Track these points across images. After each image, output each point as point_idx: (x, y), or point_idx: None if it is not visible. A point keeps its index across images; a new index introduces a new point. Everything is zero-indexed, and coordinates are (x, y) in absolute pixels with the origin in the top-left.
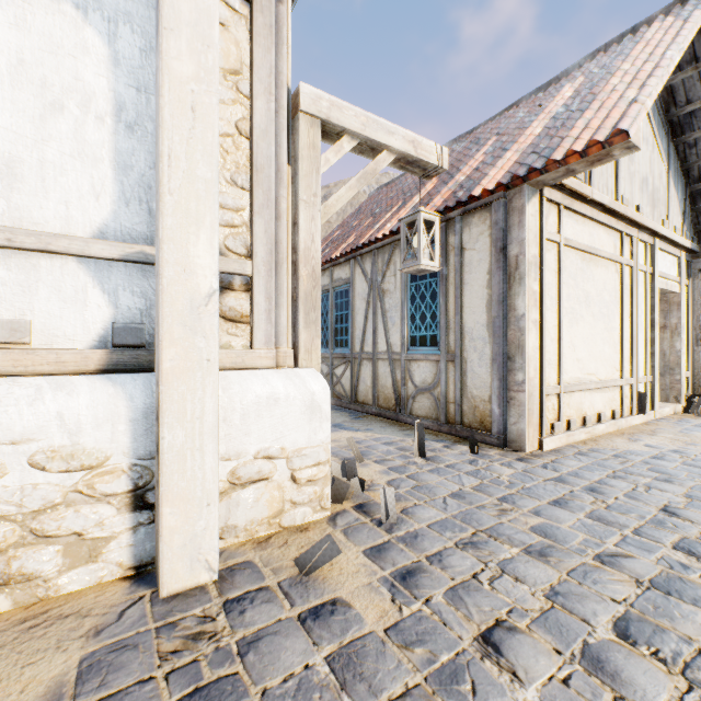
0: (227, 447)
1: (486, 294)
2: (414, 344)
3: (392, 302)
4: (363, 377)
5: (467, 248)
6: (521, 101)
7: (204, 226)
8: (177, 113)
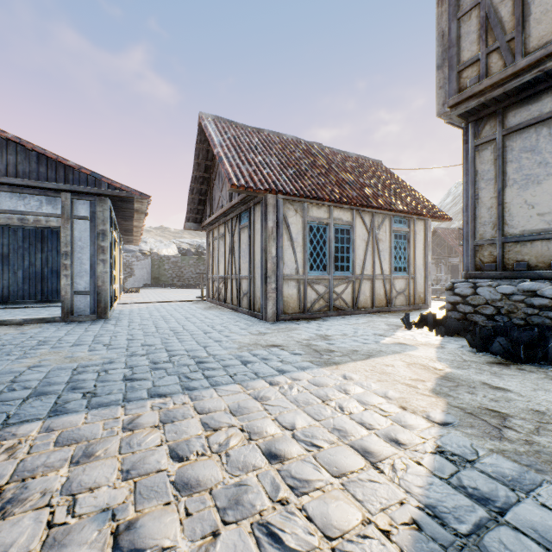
0: None
1: (423, 253)
2: (396, 270)
3: (384, 247)
4: (363, 291)
5: (417, 233)
6: (333, 150)
7: None
8: None
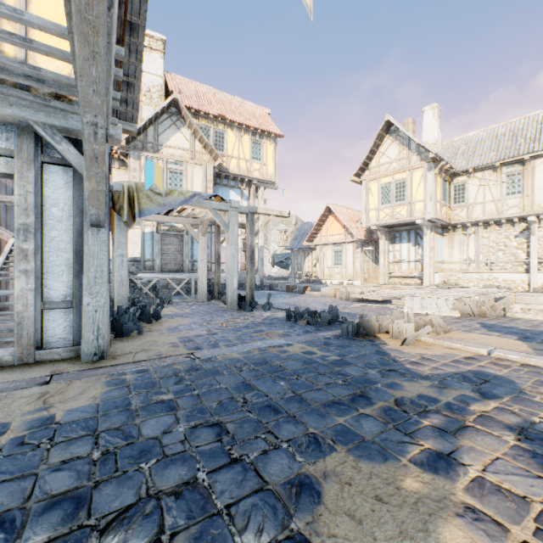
0: (540, 281)
1: None
2: None
3: None
4: None
5: None
6: None
7: (534, 259)
8: (531, 249)
